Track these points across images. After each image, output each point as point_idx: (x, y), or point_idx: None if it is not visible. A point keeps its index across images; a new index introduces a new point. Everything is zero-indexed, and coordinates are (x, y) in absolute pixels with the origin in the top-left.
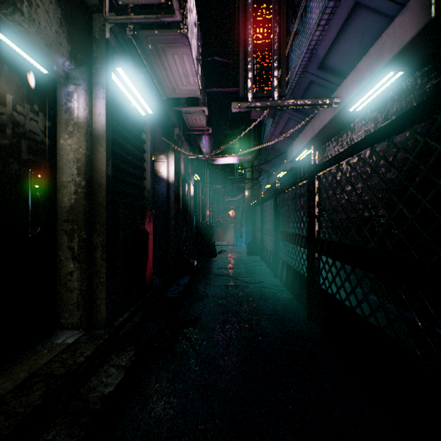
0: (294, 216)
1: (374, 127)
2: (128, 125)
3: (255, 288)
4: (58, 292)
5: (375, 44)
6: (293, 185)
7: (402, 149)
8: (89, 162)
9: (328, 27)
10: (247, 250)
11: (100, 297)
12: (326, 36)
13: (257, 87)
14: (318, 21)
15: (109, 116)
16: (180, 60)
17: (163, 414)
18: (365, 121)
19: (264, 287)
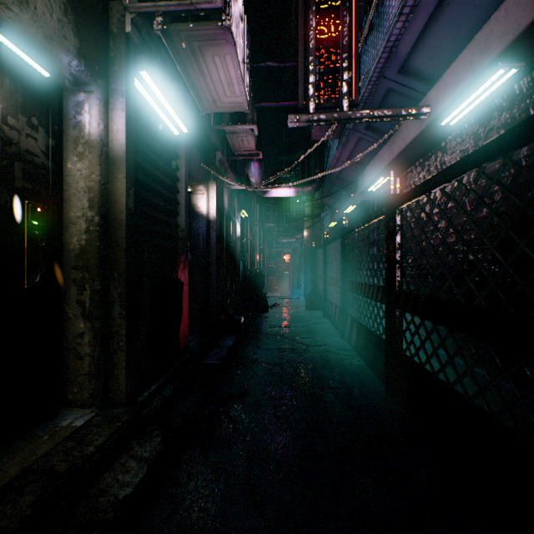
0: (367, 262)
1: (474, 146)
2: (156, 146)
3: (317, 352)
4: (64, 359)
5: (478, 33)
6: (365, 222)
7: (526, 169)
8: (105, 193)
9: (413, 16)
10: (306, 304)
11: (119, 366)
12: (411, 28)
13: (321, 94)
14: (400, 8)
15: (130, 132)
16: (222, 62)
17: (197, 527)
18: (461, 138)
19: (328, 351)
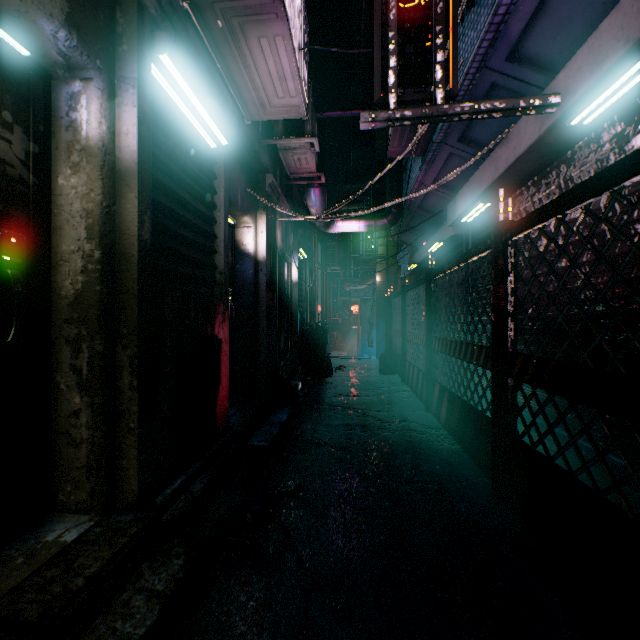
0: (463, 313)
1: (618, 152)
2: (184, 160)
3: (396, 431)
4: (54, 446)
5: None
6: (461, 261)
7: None
8: (109, 218)
9: None
10: (380, 366)
11: (129, 455)
12: None
13: (405, 84)
14: None
15: (144, 136)
16: (272, 48)
17: None
18: (597, 144)
19: (410, 430)
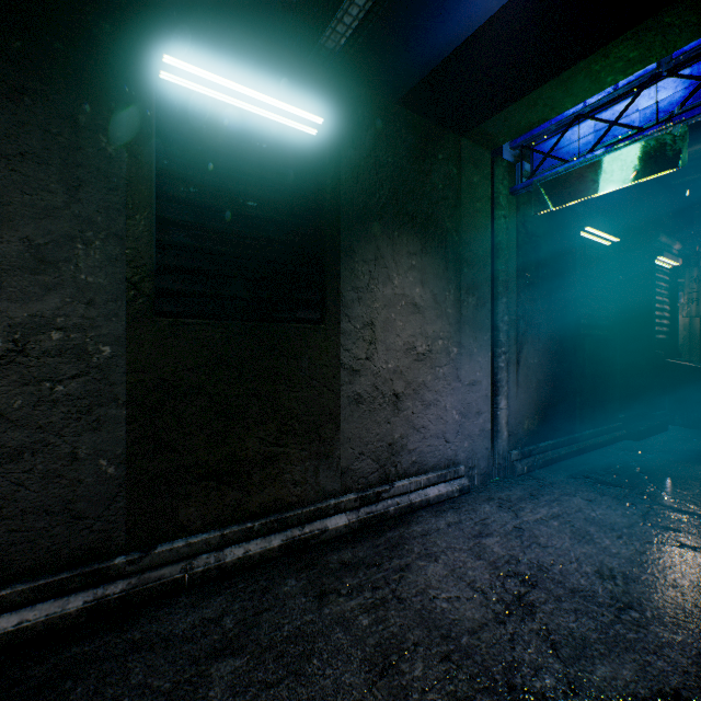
0: None
1: None
2: None
3: None
4: None
5: None
6: None
7: None
8: (689, 325)
9: None
10: None
11: None
12: None
13: None
14: None
15: None
16: None
17: None
18: None
19: None
